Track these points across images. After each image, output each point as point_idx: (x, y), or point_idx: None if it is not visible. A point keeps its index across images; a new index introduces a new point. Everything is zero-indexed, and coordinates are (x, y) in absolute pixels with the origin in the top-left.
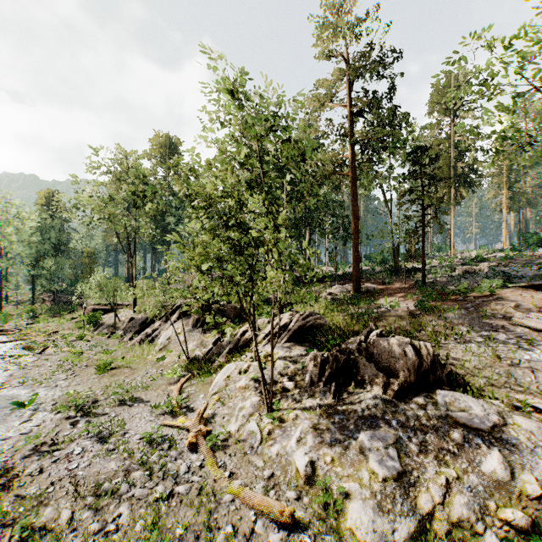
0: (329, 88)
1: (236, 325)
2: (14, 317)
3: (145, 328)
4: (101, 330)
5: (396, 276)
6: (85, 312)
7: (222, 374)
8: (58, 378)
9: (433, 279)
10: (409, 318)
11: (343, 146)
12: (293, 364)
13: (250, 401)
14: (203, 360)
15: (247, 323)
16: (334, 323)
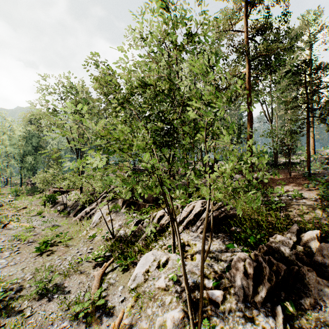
0: (226, 22)
1: (154, 208)
2: (5, 195)
3: (86, 206)
4: (55, 207)
5: (276, 168)
6: (49, 192)
7: (140, 267)
8: (2, 256)
9: (312, 171)
10: (318, 208)
11: (236, 66)
12: (214, 262)
13: (172, 318)
14: (126, 240)
15: (163, 207)
16: (246, 213)
